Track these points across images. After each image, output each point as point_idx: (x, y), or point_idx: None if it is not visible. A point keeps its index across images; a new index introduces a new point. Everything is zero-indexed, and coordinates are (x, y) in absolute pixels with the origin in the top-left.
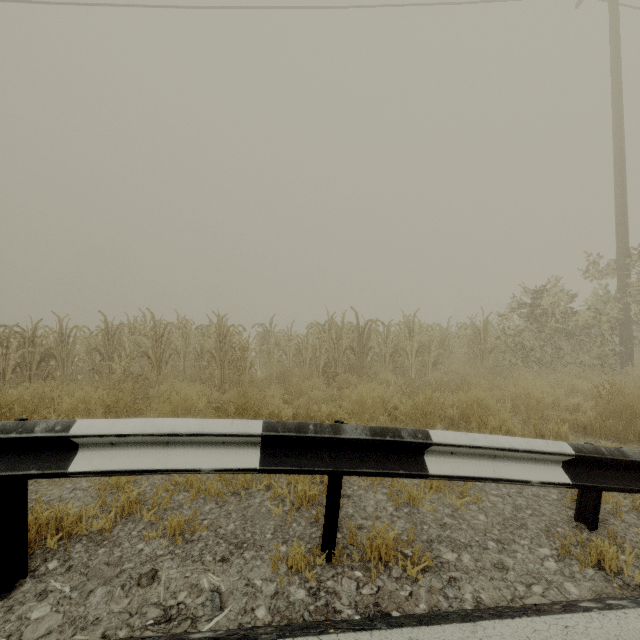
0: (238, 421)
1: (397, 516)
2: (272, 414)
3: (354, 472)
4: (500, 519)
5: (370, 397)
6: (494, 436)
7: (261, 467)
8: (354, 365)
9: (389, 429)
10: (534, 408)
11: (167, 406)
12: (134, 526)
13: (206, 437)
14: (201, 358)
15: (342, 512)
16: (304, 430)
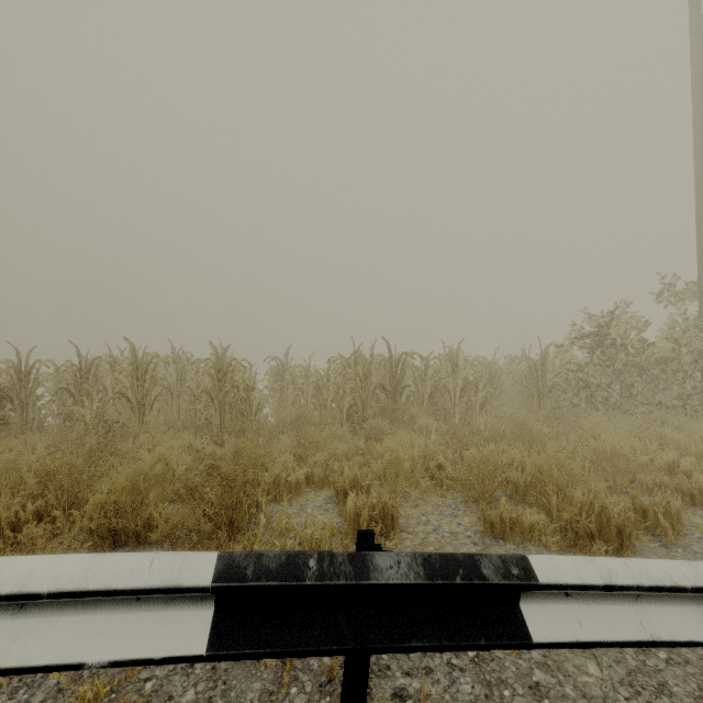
0: (168, 557)
1: (459, 667)
2: (278, 478)
3: (395, 650)
4: (622, 672)
5: (408, 456)
6: (639, 562)
7: (210, 652)
8: (385, 408)
9: (458, 559)
10: (623, 469)
11: (120, 478)
12: (27, 697)
13: (96, 597)
14: (198, 399)
15: (371, 659)
16: (298, 572)
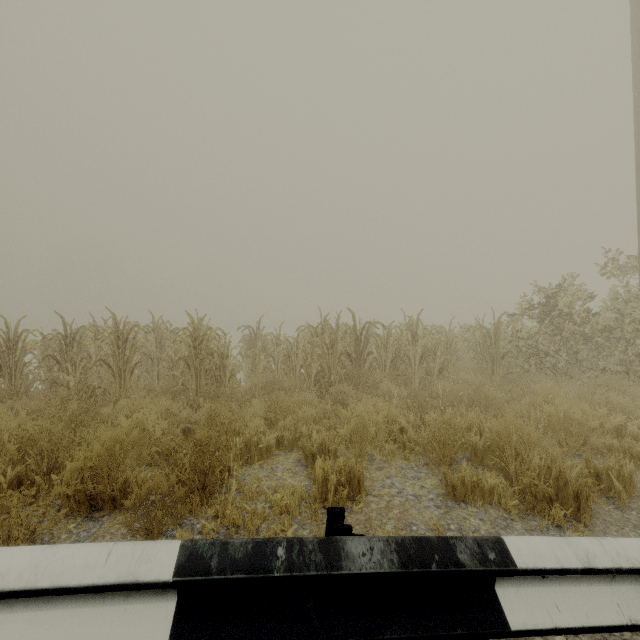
0: (126, 548)
1: None
2: (250, 442)
3: None
4: None
5: (373, 421)
6: (616, 541)
7: None
8: (350, 373)
9: (433, 544)
10: (575, 433)
11: (96, 445)
12: None
13: (46, 595)
14: (175, 366)
15: None
16: (265, 563)
